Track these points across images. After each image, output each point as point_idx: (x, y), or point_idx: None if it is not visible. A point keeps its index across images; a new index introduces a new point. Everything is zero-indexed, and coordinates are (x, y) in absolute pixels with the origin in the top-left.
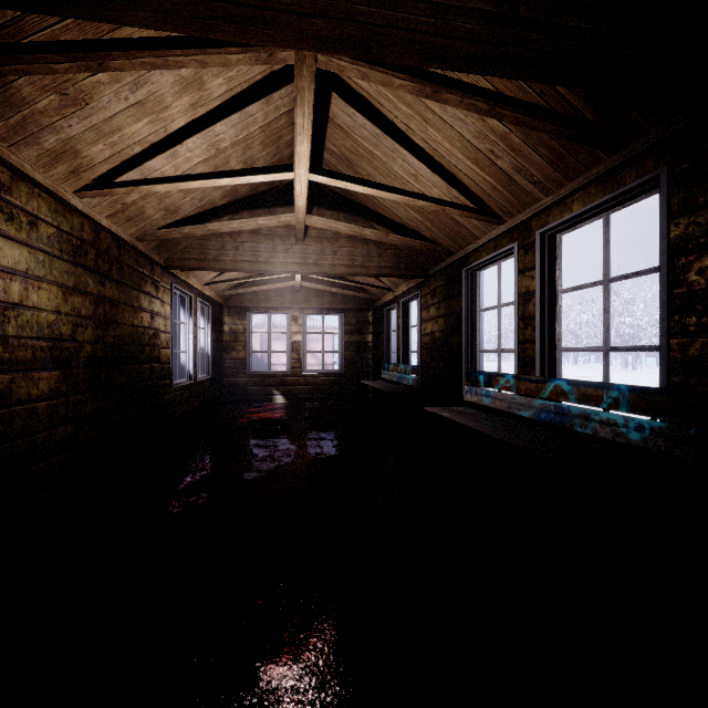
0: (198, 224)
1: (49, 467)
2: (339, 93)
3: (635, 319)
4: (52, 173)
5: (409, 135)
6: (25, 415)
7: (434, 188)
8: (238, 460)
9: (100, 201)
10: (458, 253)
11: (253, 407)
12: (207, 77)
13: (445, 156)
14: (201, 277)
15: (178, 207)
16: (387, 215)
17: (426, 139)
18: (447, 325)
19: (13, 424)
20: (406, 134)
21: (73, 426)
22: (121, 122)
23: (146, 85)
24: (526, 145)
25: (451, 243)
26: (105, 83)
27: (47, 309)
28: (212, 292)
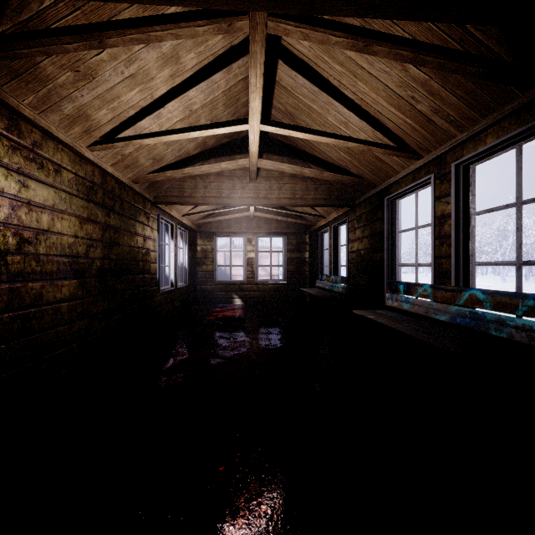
0: (177, 169)
1: (69, 351)
2: (284, 60)
3: (528, 238)
4: (71, 132)
5: (341, 89)
6: (52, 312)
7: (361, 132)
8: (206, 349)
9: (105, 154)
10: (380, 186)
11: (218, 307)
12: (182, 53)
13: (371, 105)
14: (180, 210)
15: (162, 157)
16: (322, 157)
17: (355, 92)
18: (371, 244)
19: (43, 319)
20: (338, 89)
21: (87, 321)
22: (119, 91)
23: (136, 61)
24: (444, 89)
25: (375, 178)
26: (106, 61)
27: (67, 234)
28: (189, 221)
